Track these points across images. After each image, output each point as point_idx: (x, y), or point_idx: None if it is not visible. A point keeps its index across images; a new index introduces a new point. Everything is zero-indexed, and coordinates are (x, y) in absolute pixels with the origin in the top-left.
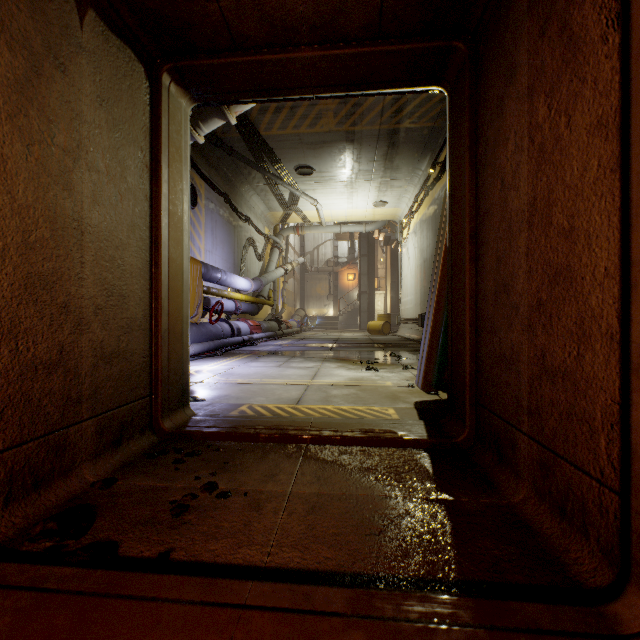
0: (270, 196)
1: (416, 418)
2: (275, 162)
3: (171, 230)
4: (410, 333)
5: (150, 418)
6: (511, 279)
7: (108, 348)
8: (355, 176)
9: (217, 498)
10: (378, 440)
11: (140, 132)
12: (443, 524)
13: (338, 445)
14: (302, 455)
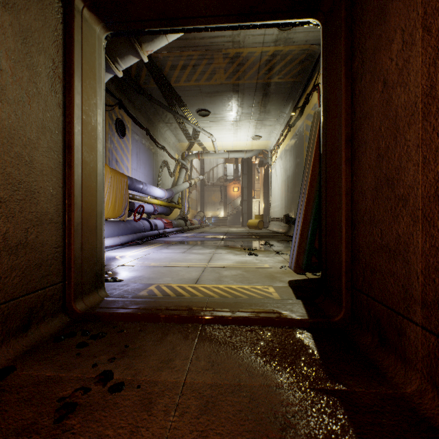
0: (179, 131)
1: (293, 296)
2: (182, 106)
3: (84, 137)
4: (277, 228)
5: (63, 301)
6: (397, 173)
7: (13, 239)
8: (239, 117)
9: (109, 392)
10: (265, 320)
11: (52, 45)
12: (345, 427)
13: (230, 325)
14: (197, 336)
